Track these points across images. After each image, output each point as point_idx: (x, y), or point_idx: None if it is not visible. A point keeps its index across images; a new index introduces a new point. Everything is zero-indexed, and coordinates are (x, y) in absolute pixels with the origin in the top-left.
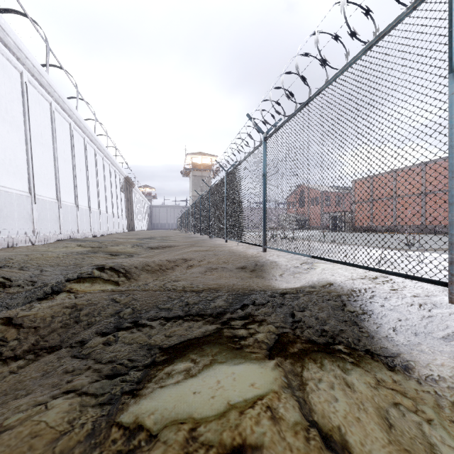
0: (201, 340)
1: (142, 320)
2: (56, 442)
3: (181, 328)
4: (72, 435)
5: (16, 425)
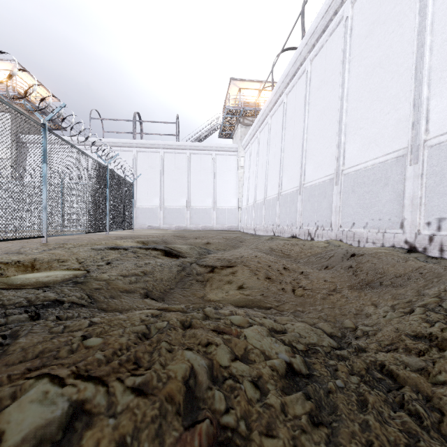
0: (10, 286)
1: (23, 302)
2: (105, 271)
3: (3, 294)
4: (101, 271)
5: (119, 276)
